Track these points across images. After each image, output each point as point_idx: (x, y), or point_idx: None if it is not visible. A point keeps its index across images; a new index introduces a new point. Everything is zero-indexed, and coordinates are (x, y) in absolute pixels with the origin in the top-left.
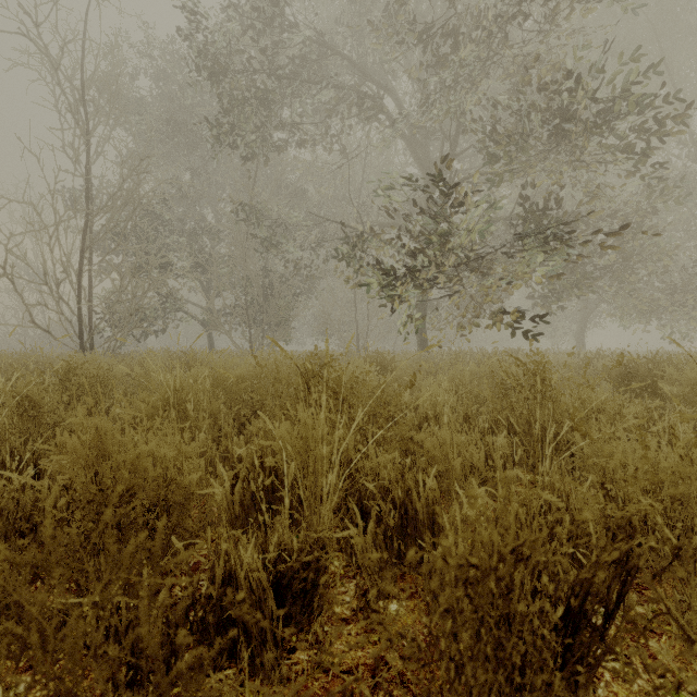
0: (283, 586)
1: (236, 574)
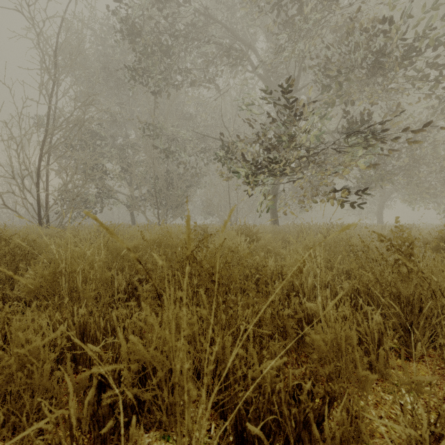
0: None
1: None
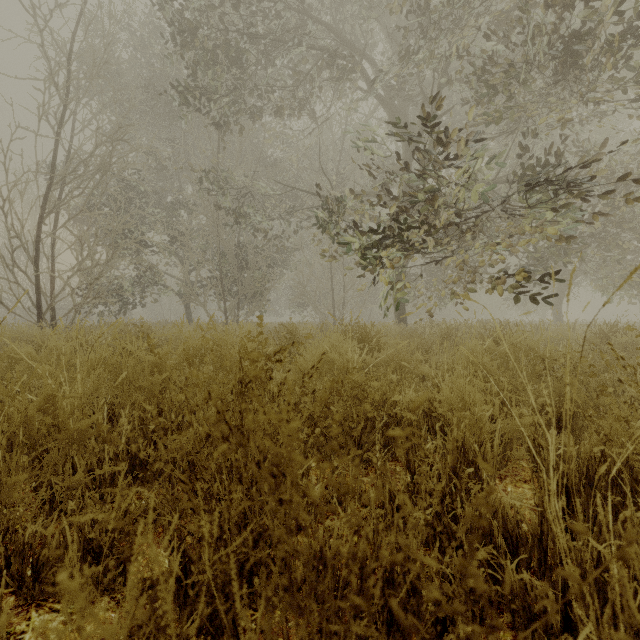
0: None
1: None
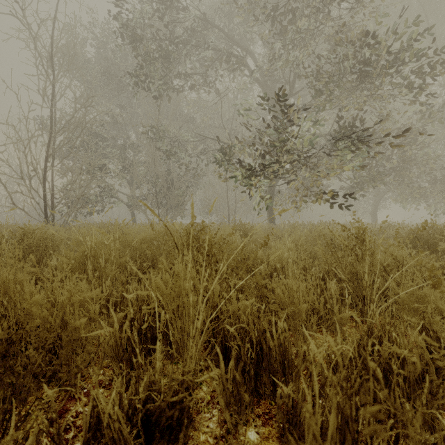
0: (152, 422)
1: (103, 419)
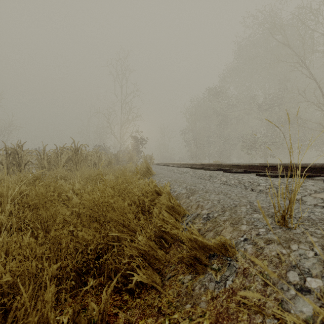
0: None
1: None
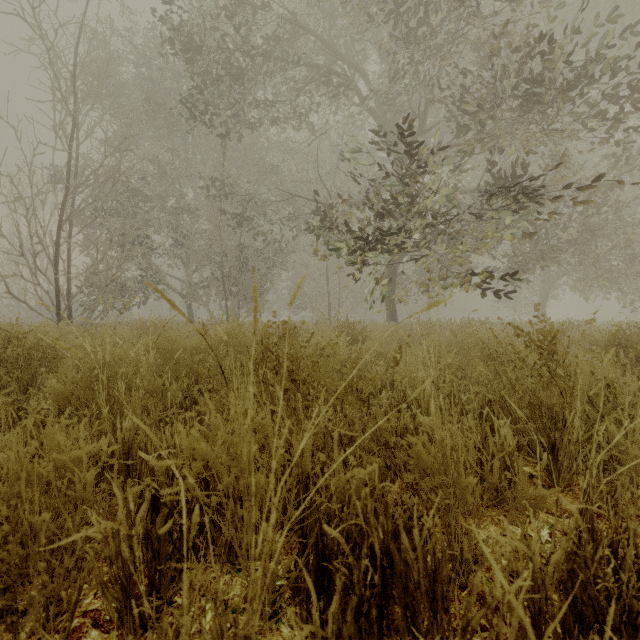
0: None
1: None
